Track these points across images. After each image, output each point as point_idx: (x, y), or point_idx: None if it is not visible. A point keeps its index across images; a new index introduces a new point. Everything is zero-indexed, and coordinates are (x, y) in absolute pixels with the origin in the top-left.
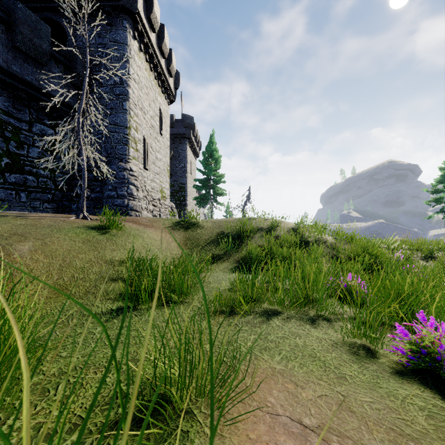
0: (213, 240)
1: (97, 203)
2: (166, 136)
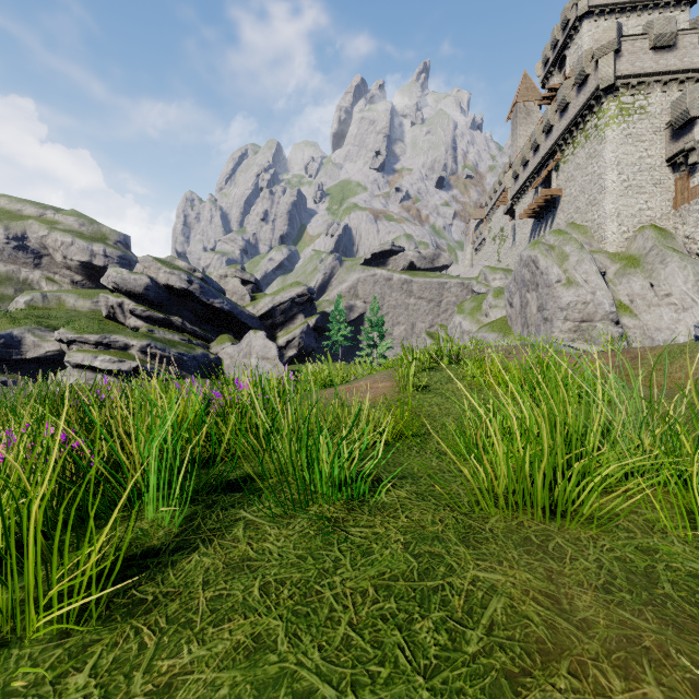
0: None
1: None
2: None
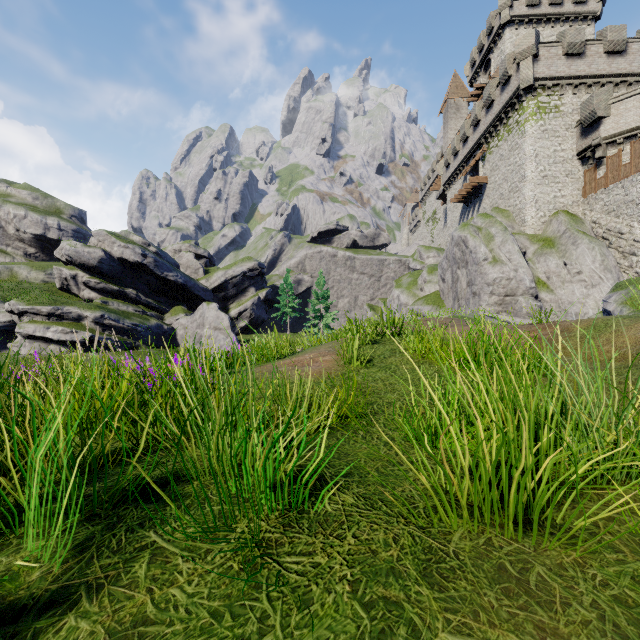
0: None
1: None
2: None
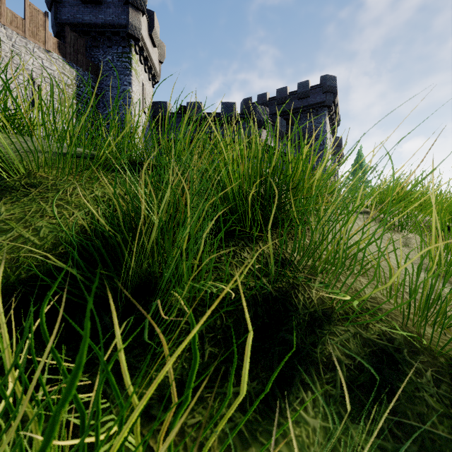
0: None
1: None
2: None
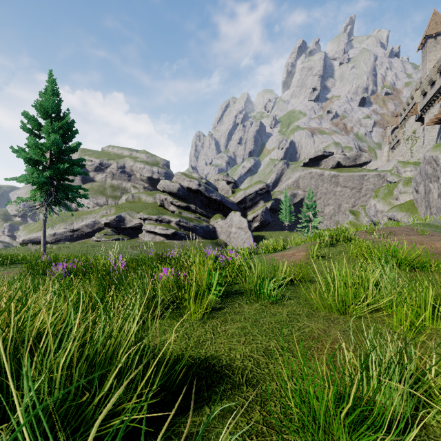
0: None
1: None
2: None
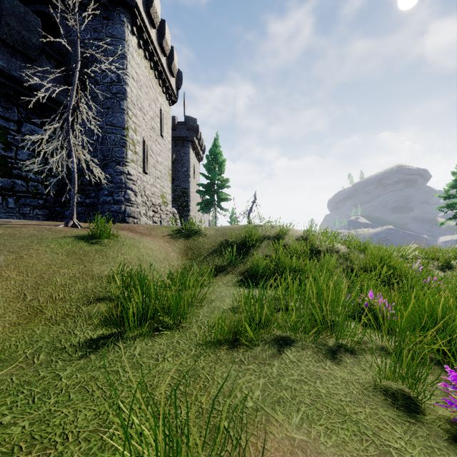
0: (216, 249)
1: (92, 209)
2: (167, 138)
